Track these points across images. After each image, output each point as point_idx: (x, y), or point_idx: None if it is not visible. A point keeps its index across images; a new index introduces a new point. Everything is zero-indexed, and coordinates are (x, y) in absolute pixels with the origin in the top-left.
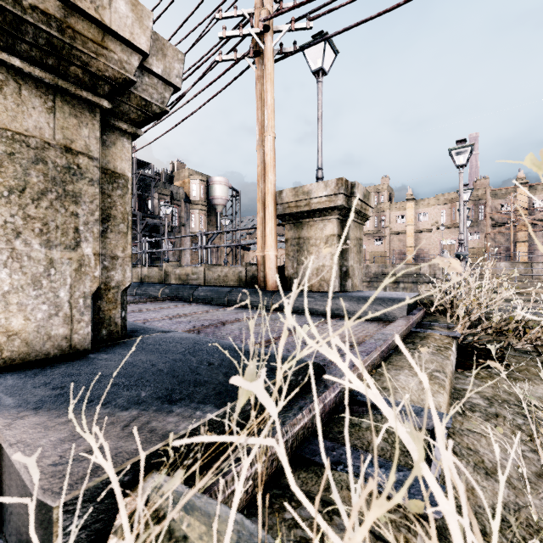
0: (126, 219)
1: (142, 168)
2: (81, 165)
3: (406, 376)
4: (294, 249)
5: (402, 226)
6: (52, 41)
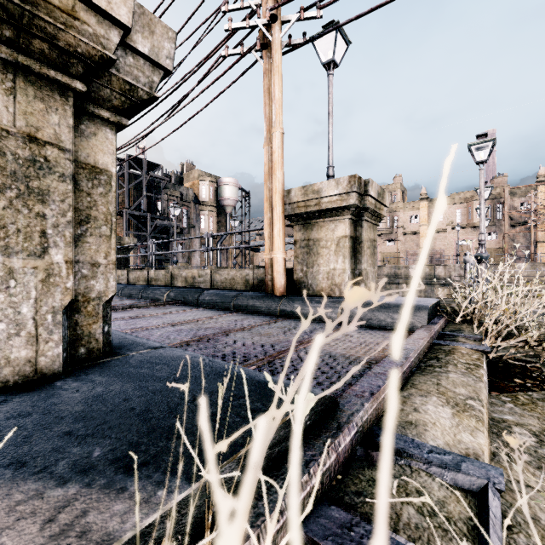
0: (110, 220)
1: (151, 170)
2: (49, 158)
3: (435, 405)
4: (304, 252)
5: (416, 226)
6: (7, 7)
